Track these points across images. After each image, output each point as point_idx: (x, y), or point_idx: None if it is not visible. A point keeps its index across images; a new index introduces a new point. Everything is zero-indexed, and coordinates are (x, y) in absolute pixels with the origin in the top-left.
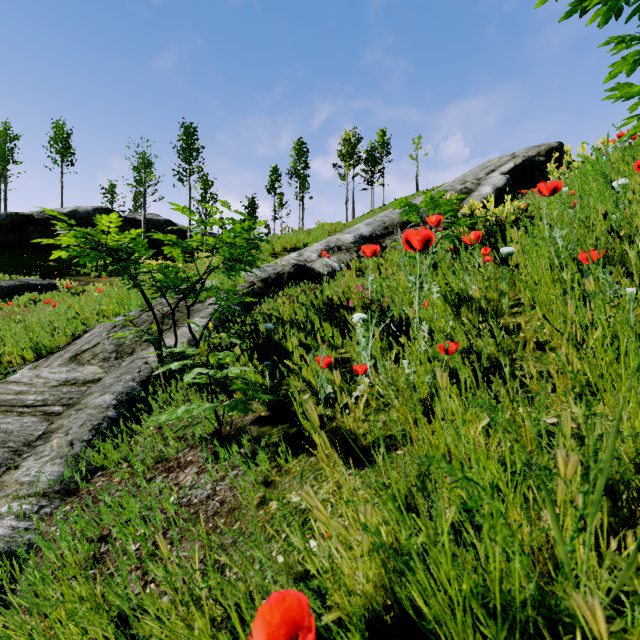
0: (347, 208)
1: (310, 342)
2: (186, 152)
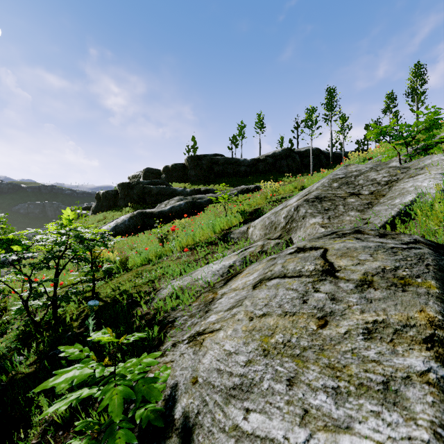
0: None
1: None
2: (329, 105)
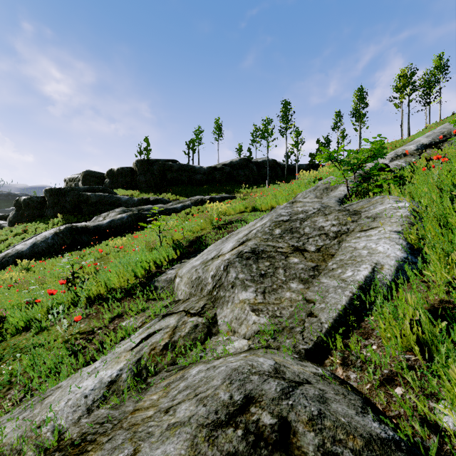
0: (402, 129)
1: (411, 175)
2: (285, 117)
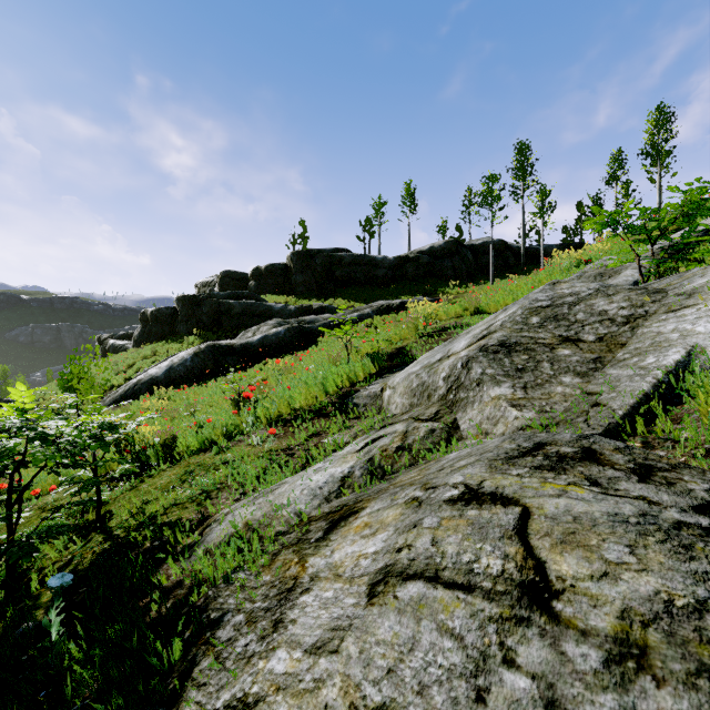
0: None
1: None
2: (520, 170)
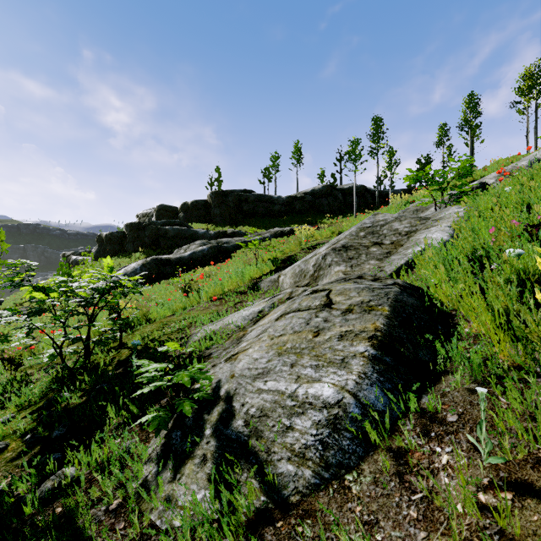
0: (527, 141)
1: None
2: (376, 136)
